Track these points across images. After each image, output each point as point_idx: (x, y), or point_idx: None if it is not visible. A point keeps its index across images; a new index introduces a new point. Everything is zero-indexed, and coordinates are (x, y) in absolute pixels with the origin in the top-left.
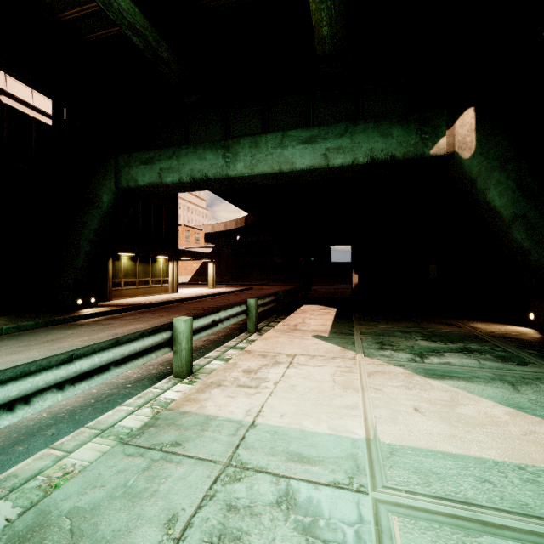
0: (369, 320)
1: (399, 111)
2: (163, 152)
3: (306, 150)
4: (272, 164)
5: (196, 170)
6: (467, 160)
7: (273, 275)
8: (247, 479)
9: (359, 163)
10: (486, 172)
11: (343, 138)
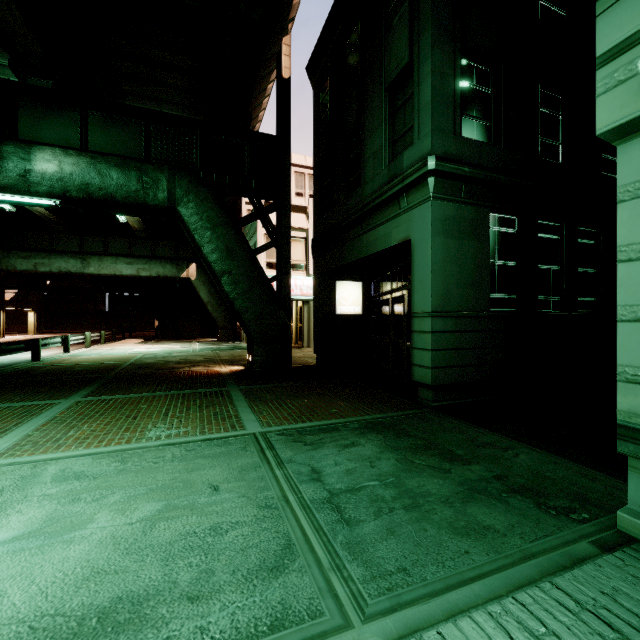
0: (159, 340)
1: (171, 256)
2: (38, 254)
3: (128, 267)
4: (111, 271)
5: (63, 267)
6: (193, 281)
7: (96, 323)
8: (115, 349)
9: (153, 276)
10: (199, 286)
11: (146, 265)
